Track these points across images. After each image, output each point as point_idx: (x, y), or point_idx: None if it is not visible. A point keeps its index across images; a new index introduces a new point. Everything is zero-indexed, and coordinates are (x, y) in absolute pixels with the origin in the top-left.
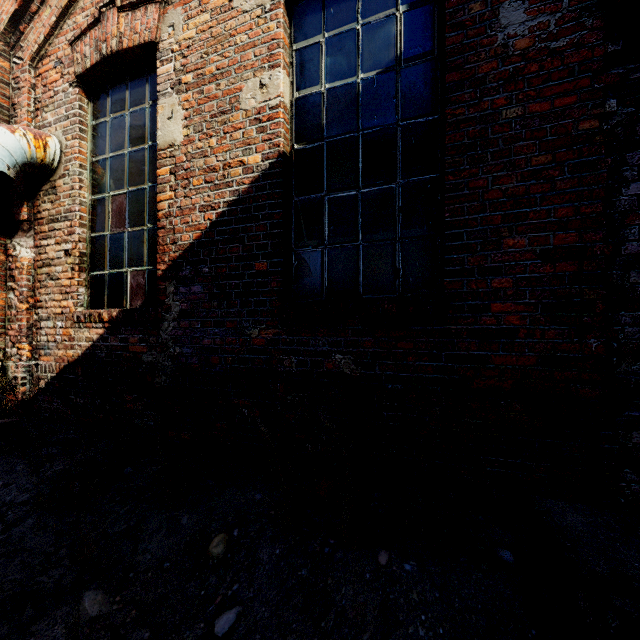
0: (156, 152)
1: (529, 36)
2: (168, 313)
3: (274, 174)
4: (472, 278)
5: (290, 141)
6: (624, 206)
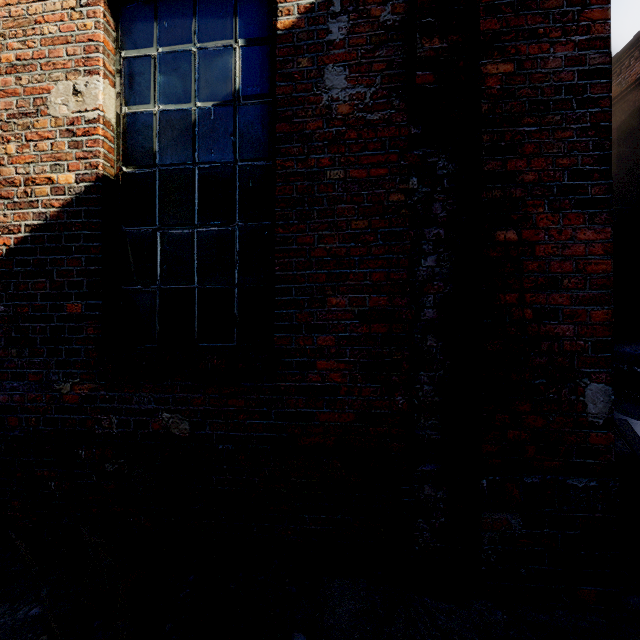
0: None
1: (349, 103)
2: None
3: (91, 200)
4: (300, 334)
5: (116, 162)
6: (423, 276)
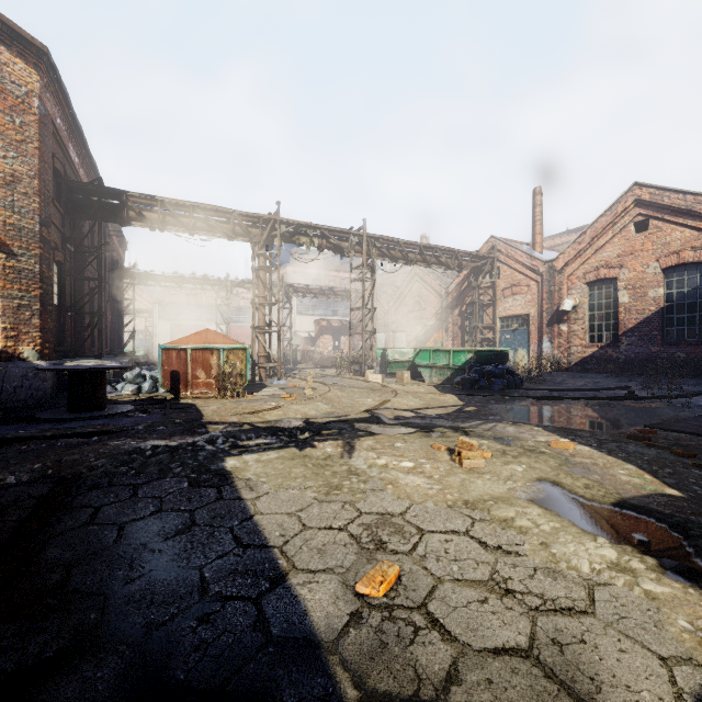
0: (615, 302)
1: None
2: (622, 344)
3: (659, 312)
4: None
5: (663, 303)
6: None
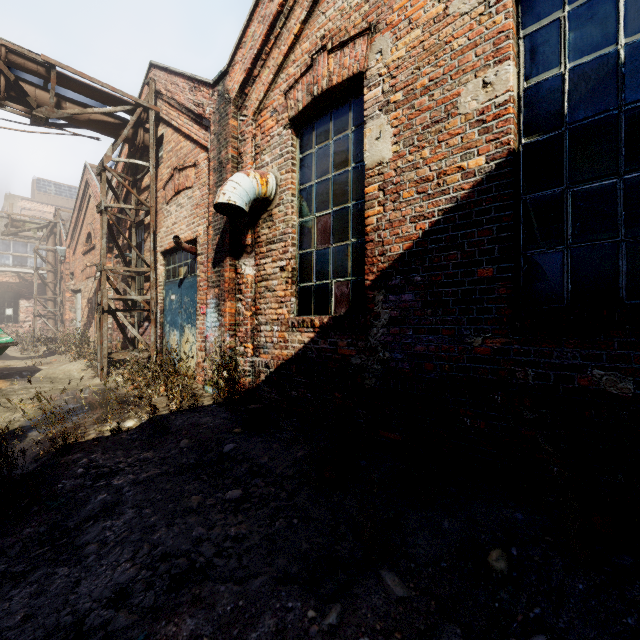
0: (359, 172)
1: None
2: (377, 320)
3: (502, 174)
4: None
5: (517, 136)
6: None
